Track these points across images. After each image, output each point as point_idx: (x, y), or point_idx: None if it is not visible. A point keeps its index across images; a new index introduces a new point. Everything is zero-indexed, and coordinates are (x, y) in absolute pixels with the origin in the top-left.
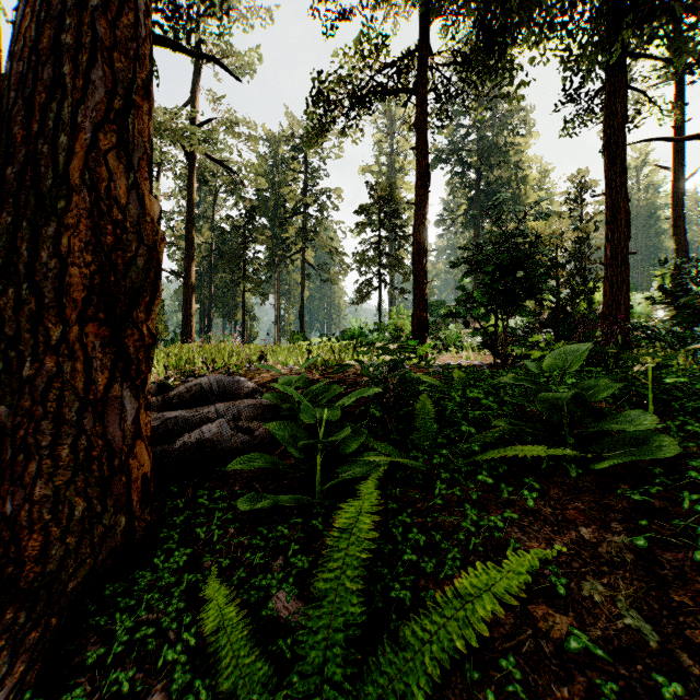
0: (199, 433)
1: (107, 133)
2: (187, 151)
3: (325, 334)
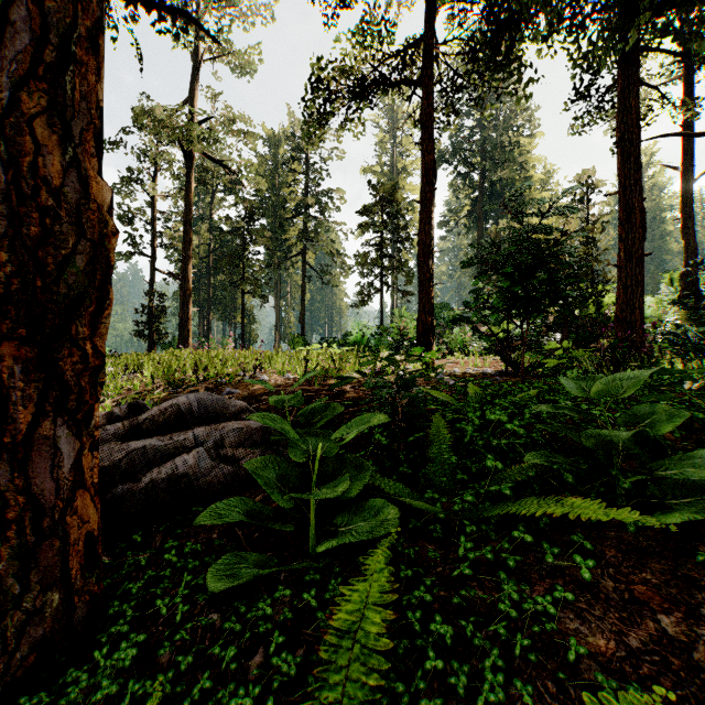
0: (173, 466)
1: (35, 94)
2: (184, 150)
3: (326, 337)
